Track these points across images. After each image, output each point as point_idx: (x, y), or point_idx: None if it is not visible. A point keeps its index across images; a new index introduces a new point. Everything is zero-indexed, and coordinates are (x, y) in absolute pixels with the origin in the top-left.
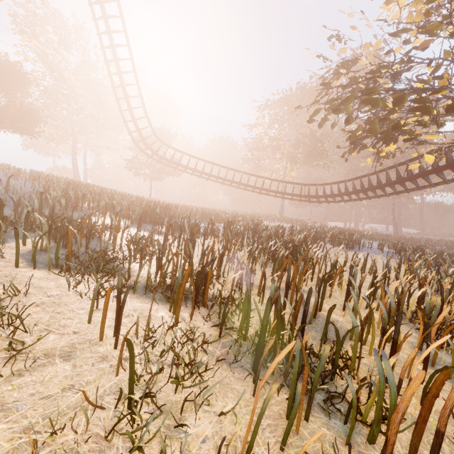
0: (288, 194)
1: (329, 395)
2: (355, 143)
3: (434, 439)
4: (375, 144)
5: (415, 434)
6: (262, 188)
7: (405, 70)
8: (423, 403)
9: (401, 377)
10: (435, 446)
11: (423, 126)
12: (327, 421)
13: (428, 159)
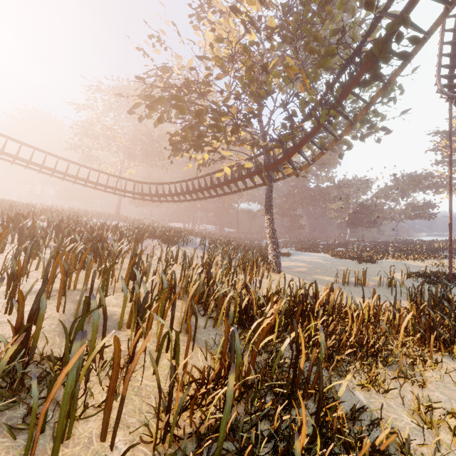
0: (120, 190)
1: (28, 406)
2: (173, 145)
3: (119, 407)
4: (188, 149)
5: (106, 410)
6: (88, 180)
7: (207, 92)
8: (111, 375)
9: (130, 354)
10: (119, 413)
11: (218, 141)
12: (14, 441)
13: (227, 170)
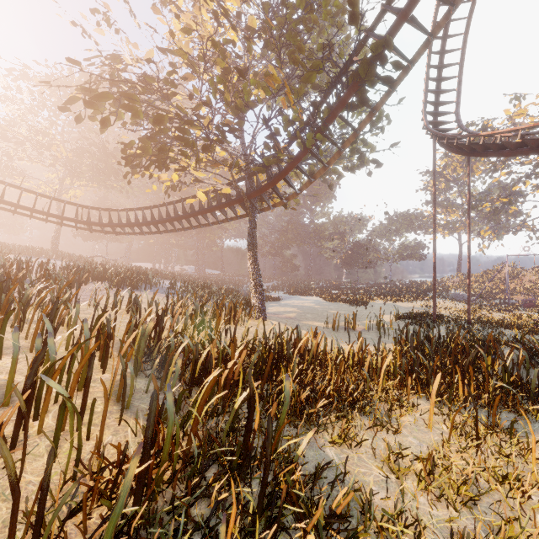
0: (54, 216)
1: None
2: (127, 159)
3: None
4: (148, 166)
5: None
6: (2, 199)
7: (172, 94)
8: None
9: None
10: None
11: (186, 158)
12: None
13: (201, 196)
